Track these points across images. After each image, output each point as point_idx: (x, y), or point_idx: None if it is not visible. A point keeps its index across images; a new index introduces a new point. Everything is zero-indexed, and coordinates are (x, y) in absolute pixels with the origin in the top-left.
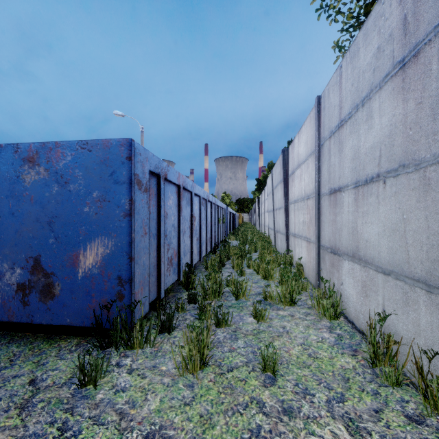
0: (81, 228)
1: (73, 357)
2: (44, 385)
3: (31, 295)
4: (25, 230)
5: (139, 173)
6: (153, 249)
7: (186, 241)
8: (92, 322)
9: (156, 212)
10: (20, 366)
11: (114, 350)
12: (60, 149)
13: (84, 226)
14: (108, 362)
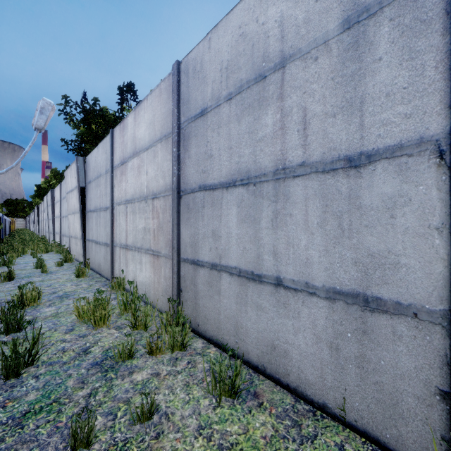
0: None
1: None
2: None
3: None
4: None
5: None
6: None
7: None
8: None
9: None
10: None
11: None
12: None
13: None
14: None
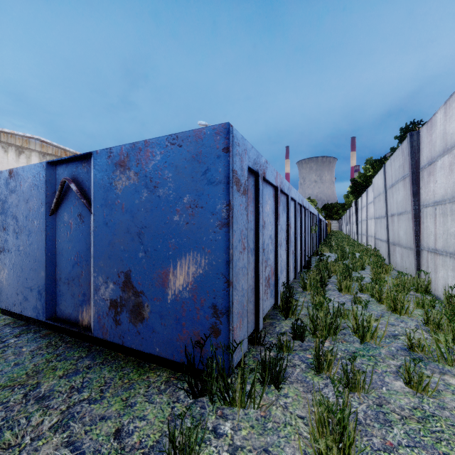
0: (171, 241)
1: (161, 402)
2: (129, 443)
3: (122, 314)
4: (117, 241)
5: (237, 170)
6: (250, 268)
7: (283, 255)
8: (183, 362)
9: (254, 221)
10: (108, 402)
11: (209, 402)
12: (149, 149)
13: (173, 238)
14: (204, 432)
